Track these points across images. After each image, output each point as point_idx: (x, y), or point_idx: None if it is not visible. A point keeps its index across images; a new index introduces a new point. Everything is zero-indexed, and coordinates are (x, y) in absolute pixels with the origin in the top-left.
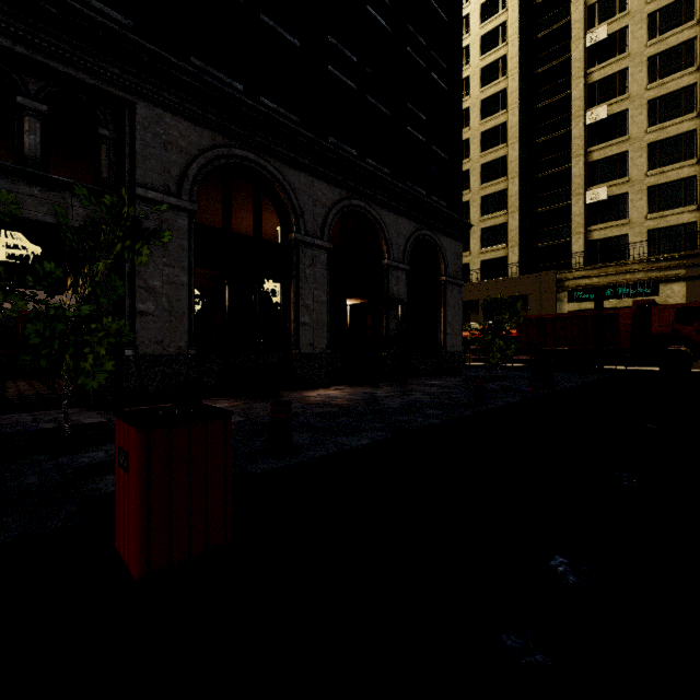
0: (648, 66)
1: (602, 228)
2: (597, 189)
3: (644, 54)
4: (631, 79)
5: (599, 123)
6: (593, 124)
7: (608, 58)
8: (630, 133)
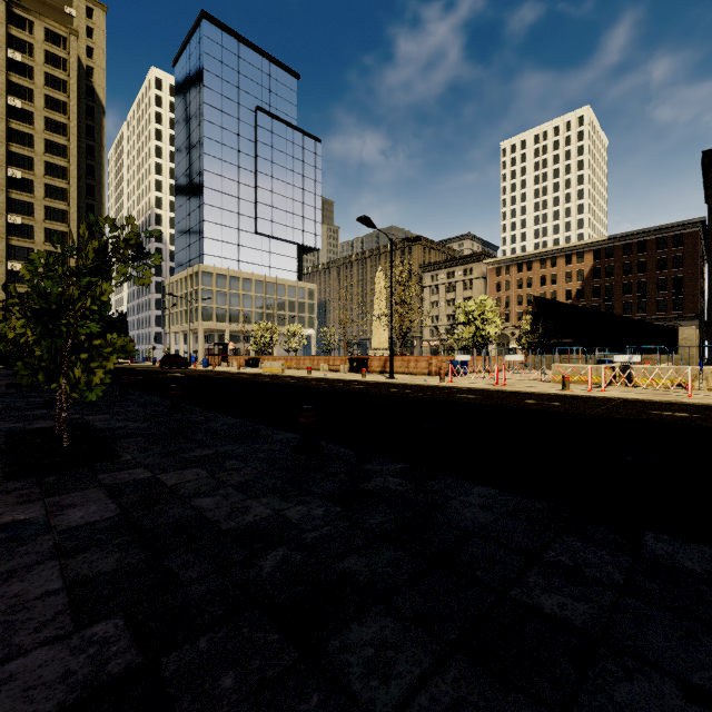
0: (45, 209)
1: (18, 286)
2: (16, 263)
3: (43, 202)
4: (36, 211)
5: (16, 224)
6: (12, 223)
7: (22, 190)
8: (36, 240)
